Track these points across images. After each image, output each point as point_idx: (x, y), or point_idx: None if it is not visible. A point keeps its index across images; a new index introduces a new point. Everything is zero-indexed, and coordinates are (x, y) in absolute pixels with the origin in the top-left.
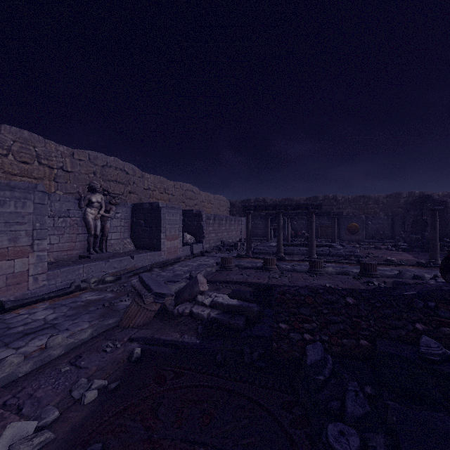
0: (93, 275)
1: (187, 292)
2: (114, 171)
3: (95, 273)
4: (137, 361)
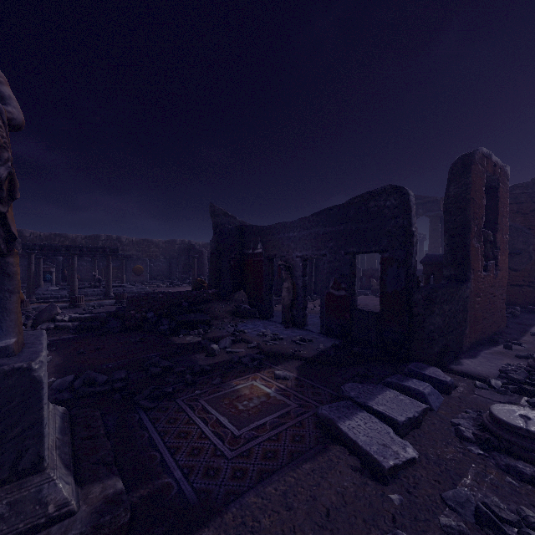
0: None
1: (46, 316)
2: None
3: None
4: (48, 346)
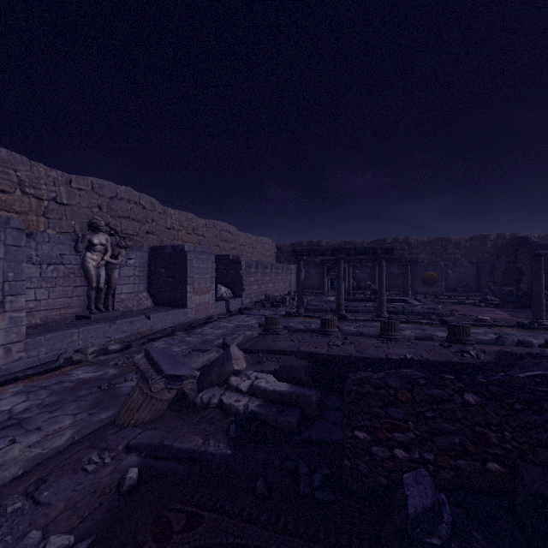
0: (92, 342)
1: (215, 372)
2: (127, 204)
3: (96, 339)
4: (131, 490)
